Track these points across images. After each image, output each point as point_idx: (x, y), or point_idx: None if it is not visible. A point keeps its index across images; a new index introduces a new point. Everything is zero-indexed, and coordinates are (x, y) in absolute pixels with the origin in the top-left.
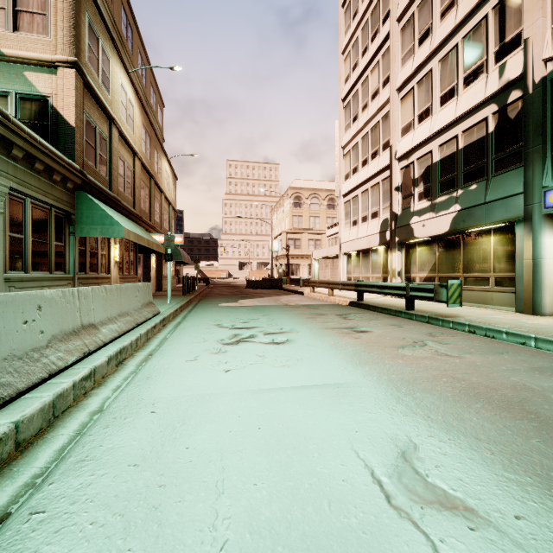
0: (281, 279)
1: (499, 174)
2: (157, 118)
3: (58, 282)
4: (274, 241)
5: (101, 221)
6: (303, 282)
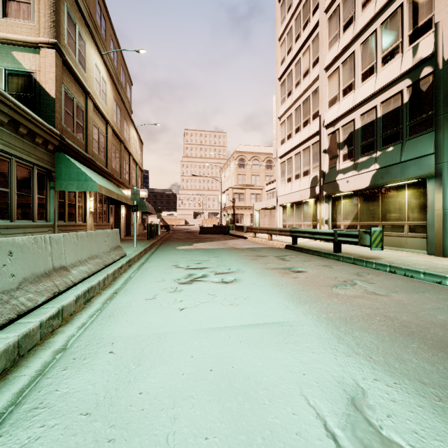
0: (228, 226)
1: (413, 137)
2: (127, 94)
3: (40, 229)
4: (222, 195)
5: (77, 178)
6: (247, 229)
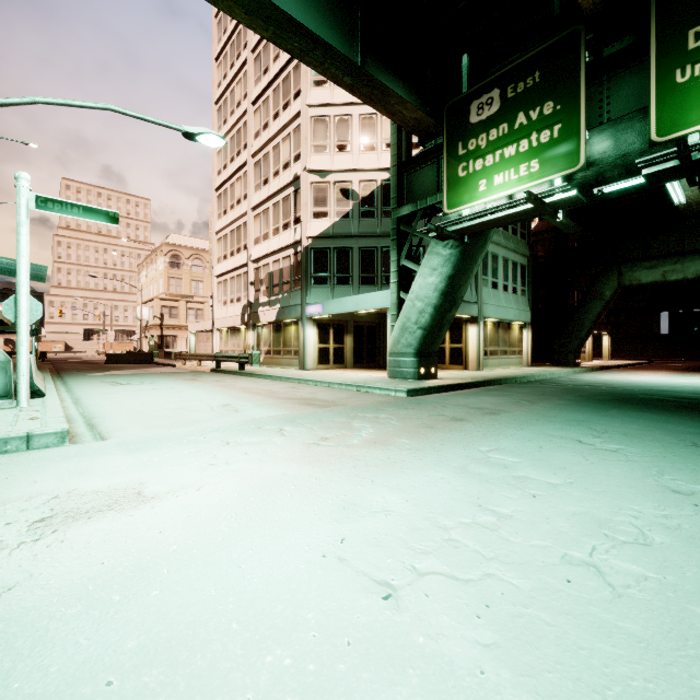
0: (152, 353)
1: (295, 290)
2: None
3: None
4: (143, 307)
5: None
6: (176, 356)
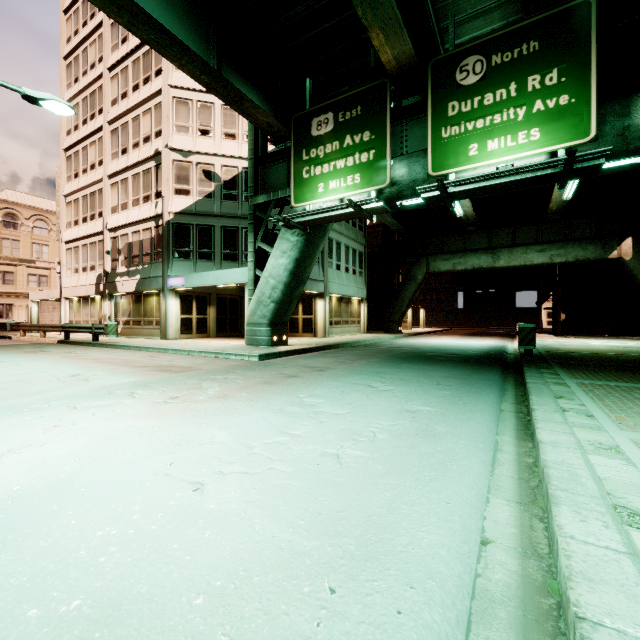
0: None
1: (156, 262)
2: None
3: None
4: None
5: None
6: (12, 327)
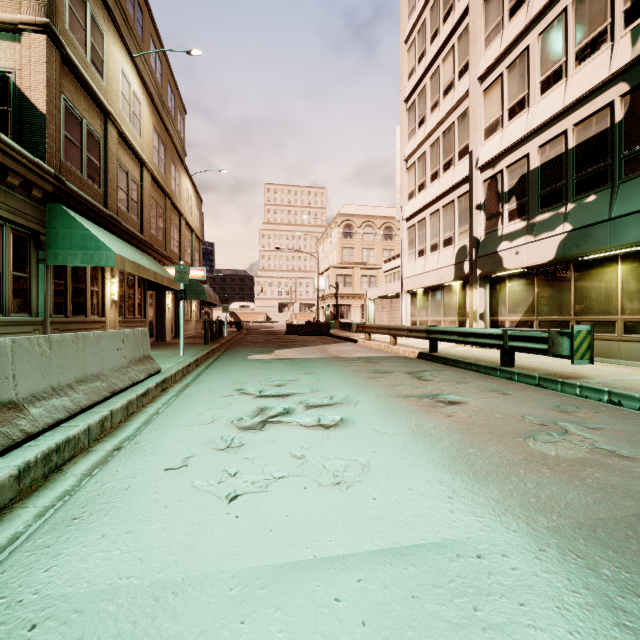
0: (328, 323)
1: (632, 178)
2: (177, 126)
3: (16, 329)
4: (320, 278)
5: (83, 244)
6: (356, 328)
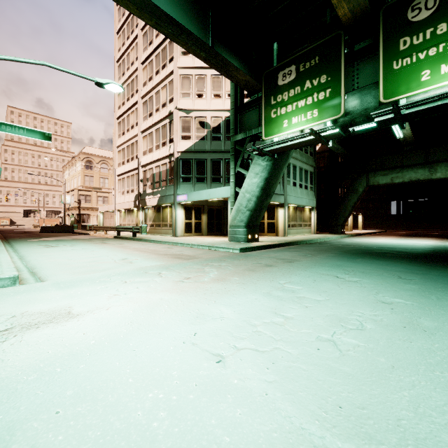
0: (73, 226)
1: (170, 185)
2: None
3: None
4: (66, 195)
5: None
6: (89, 227)
